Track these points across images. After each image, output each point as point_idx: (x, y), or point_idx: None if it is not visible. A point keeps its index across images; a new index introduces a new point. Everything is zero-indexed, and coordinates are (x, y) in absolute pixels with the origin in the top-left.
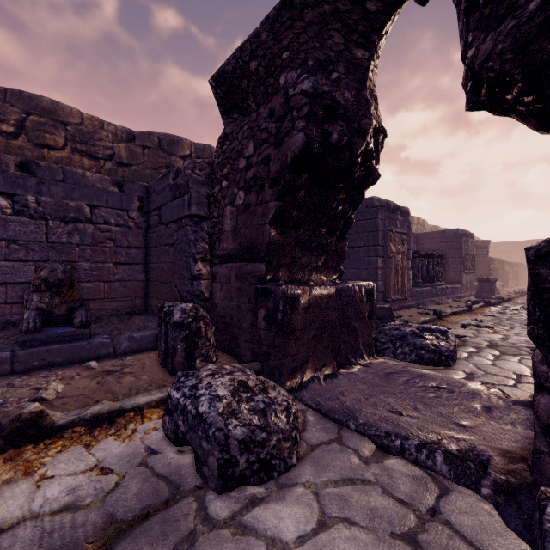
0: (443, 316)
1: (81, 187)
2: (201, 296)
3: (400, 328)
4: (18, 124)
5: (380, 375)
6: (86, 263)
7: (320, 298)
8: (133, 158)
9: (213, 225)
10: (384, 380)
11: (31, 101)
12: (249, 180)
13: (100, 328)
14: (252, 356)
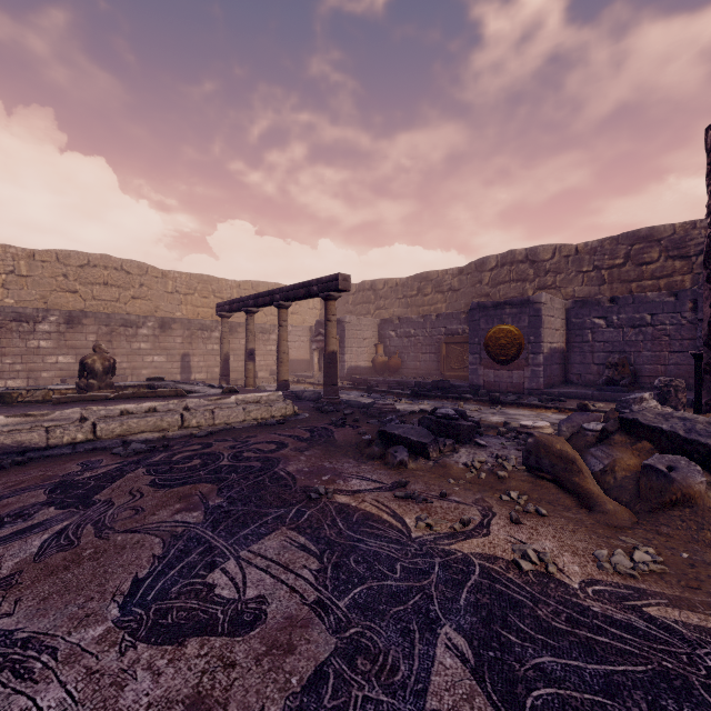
0: None
1: (644, 304)
2: None
3: None
4: (625, 256)
5: None
6: (647, 352)
7: None
8: None
9: None
10: None
11: (633, 236)
12: None
13: (642, 391)
14: None
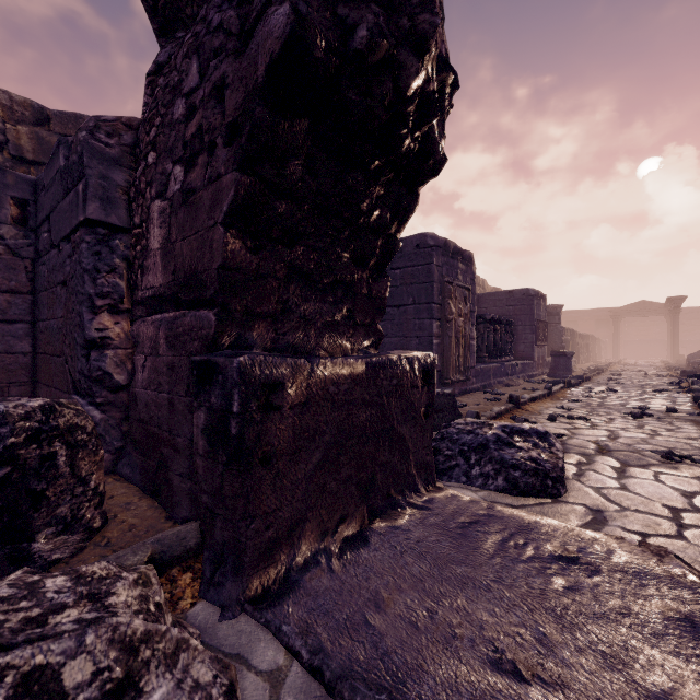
0: (521, 404)
1: None
2: (106, 380)
3: (475, 430)
4: None
5: (450, 529)
6: None
7: (333, 383)
8: (46, 153)
9: (134, 242)
10: (459, 543)
11: None
12: (191, 139)
13: None
14: (191, 507)
